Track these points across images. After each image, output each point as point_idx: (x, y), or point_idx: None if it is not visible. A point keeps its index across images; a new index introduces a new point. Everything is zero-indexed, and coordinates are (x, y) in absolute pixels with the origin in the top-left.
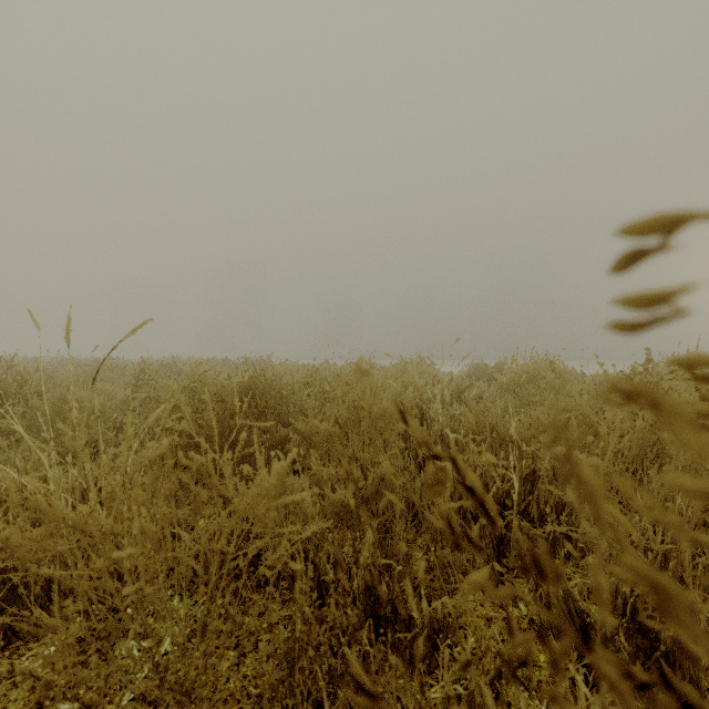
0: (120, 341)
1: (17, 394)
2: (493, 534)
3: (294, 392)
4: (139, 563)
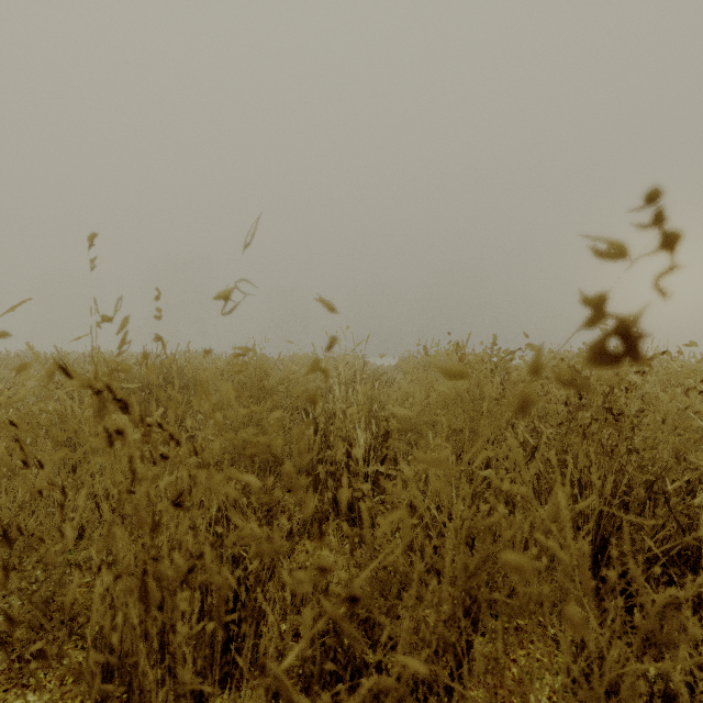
0: None
1: None
2: None
3: (212, 379)
4: None
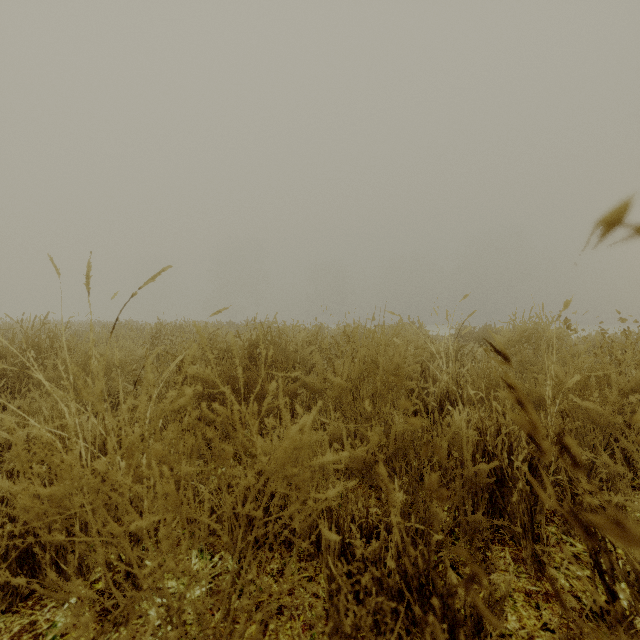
0: (139, 288)
1: (49, 349)
2: (527, 499)
3: (296, 350)
4: (160, 533)
